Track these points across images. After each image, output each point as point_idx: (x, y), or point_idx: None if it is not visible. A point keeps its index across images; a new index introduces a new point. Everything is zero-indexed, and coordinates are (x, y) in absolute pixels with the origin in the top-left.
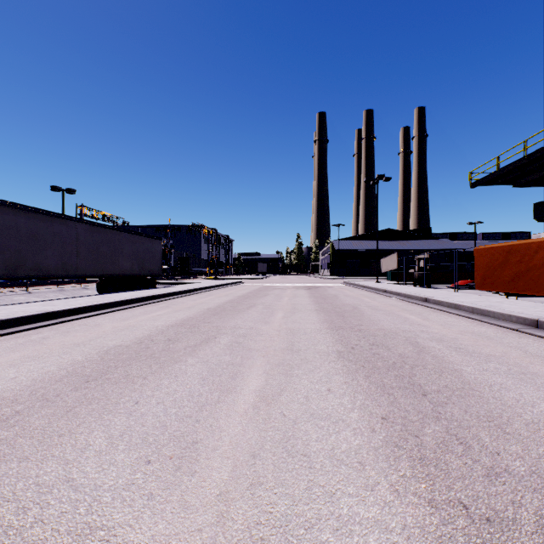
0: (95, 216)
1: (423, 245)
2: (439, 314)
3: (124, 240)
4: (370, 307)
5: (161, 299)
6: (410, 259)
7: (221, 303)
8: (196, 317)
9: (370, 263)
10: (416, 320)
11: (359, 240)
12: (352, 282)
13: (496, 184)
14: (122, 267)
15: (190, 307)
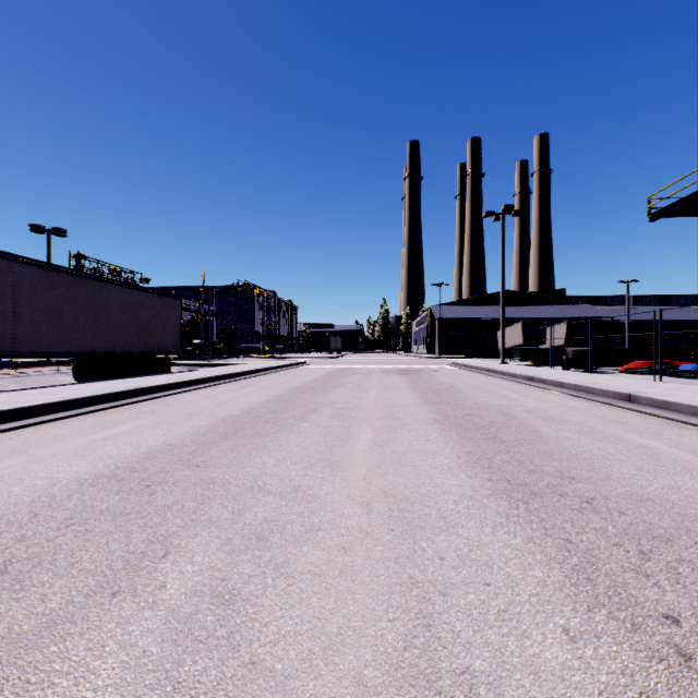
0: (99, 269)
1: (555, 312)
2: (696, 433)
3: (112, 297)
4: (534, 413)
5: (155, 395)
6: (541, 331)
7: (257, 402)
8: (182, 444)
9: (482, 336)
10: (683, 457)
11: (468, 305)
12: (466, 363)
13: (689, 215)
14: (109, 340)
15: (194, 413)
